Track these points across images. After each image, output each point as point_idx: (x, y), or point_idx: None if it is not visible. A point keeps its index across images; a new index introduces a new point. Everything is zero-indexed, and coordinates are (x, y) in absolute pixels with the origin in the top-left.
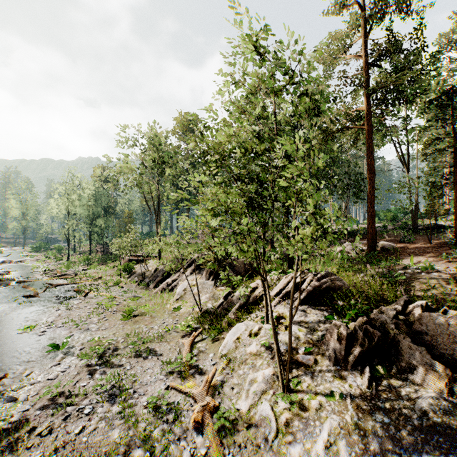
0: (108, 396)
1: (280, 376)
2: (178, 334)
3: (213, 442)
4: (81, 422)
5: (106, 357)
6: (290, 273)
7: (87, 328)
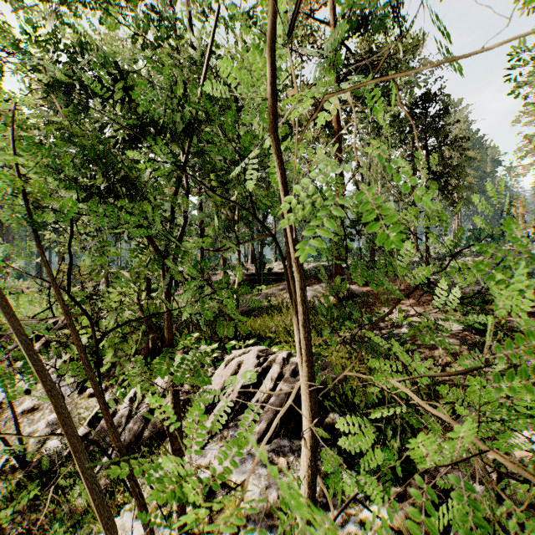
0: None
1: None
2: None
3: None
4: None
5: None
6: (234, 354)
7: None
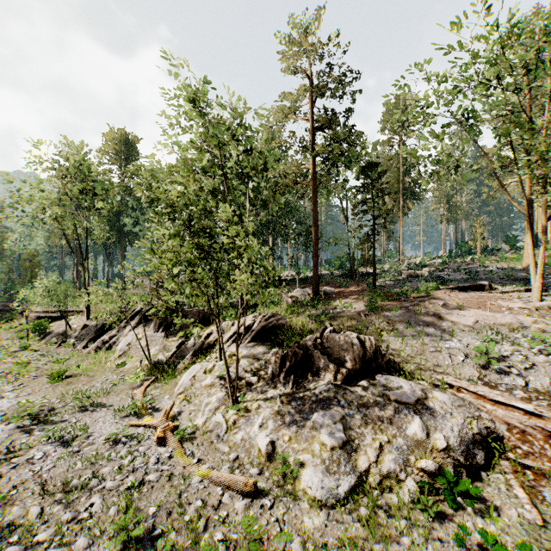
0: (59, 444)
1: (230, 393)
2: (126, 387)
3: (175, 447)
4: (35, 466)
5: (44, 416)
6: (243, 318)
7: (1, 396)
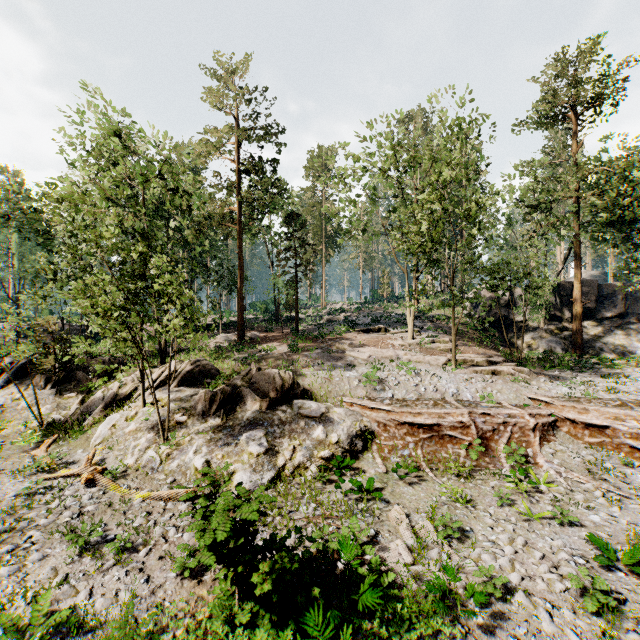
0: None
1: (161, 432)
2: (16, 452)
3: (109, 484)
4: None
5: None
6: (164, 365)
7: None
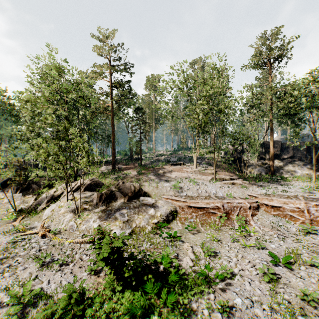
0: None
1: (77, 212)
2: (4, 223)
3: (52, 236)
4: None
5: None
6: (76, 181)
7: None
